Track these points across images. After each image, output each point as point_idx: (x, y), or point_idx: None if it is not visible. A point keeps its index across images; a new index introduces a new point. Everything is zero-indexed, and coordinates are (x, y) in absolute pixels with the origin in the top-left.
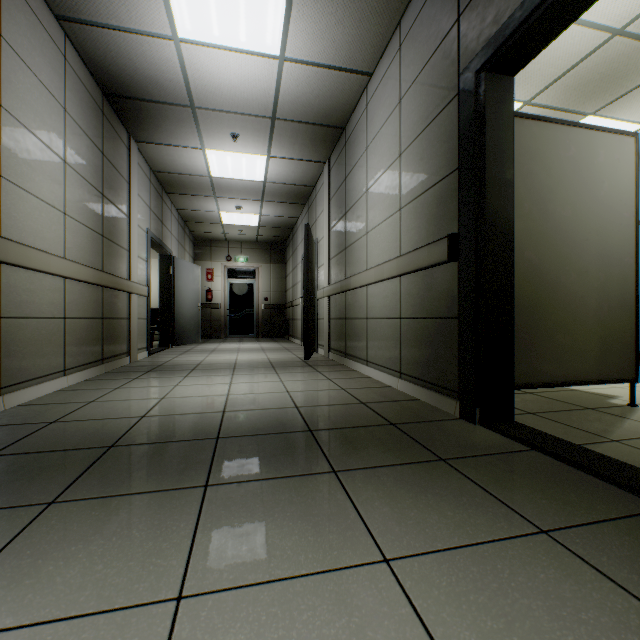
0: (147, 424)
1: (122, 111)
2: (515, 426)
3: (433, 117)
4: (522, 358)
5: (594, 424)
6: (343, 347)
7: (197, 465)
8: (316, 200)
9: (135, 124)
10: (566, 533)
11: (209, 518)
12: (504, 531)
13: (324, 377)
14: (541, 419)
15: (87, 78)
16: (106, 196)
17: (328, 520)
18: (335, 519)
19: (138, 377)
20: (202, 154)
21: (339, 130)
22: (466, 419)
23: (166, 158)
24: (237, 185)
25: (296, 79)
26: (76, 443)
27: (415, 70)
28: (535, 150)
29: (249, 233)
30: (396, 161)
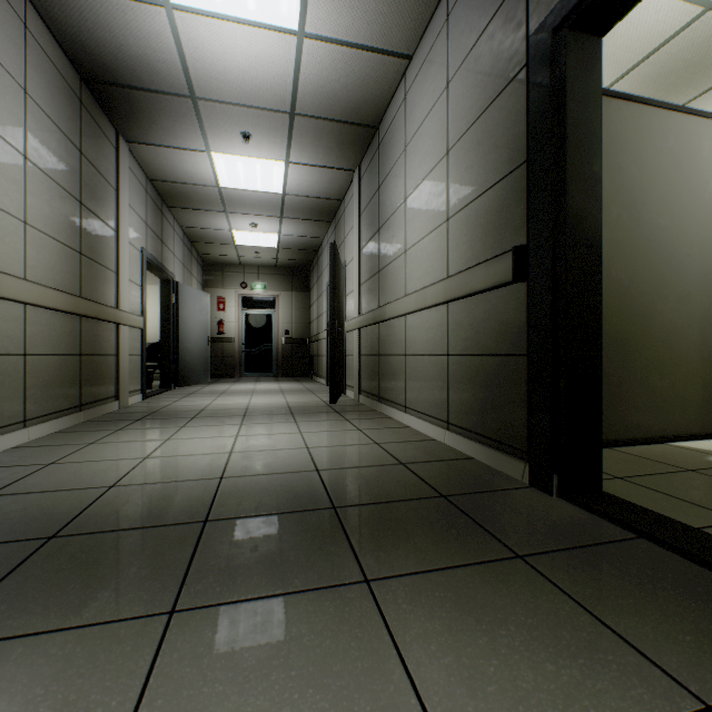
0: (114, 499)
1: (107, 102)
2: (607, 500)
3: (492, 99)
4: (609, 407)
5: (706, 494)
6: (376, 389)
7: (167, 571)
8: (344, 216)
9: (124, 119)
10: None
11: (162, 685)
12: (647, 708)
13: (353, 427)
14: (635, 487)
15: (58, 56)
16: (86, 205)
17: (357, 687)
18: (369, 684)
19: (123, 428)
20: (208, 159)
21: (371, 130)
22: (539, 488)
23: (165, 163)
24: (251, 198)
25: (319, 62)
26: (3, 532)
27: (467, 43)
28: (625, 139)
29: (267, 256)
30: (442, 160)
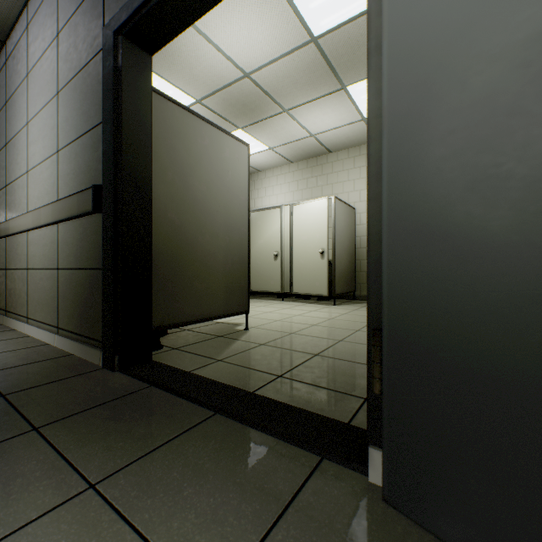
0: None
1: None
2: (149, 365)
3: (85, 63)
4: (167, 303)
5: (215, 349)
6: (4, 303)
7: None
8: None
9: None
10: (117, 476)
11: None
12: (40, 509)
13: None
14: (180, 352)
15: None
16: None
17: None
18: None
19: None
20: None
21: None
22: (108, 368)
23: None
24: None
25: None
26: None
27: (71, 8)
28: (178, 130)
29: None
30: (55, 98)
